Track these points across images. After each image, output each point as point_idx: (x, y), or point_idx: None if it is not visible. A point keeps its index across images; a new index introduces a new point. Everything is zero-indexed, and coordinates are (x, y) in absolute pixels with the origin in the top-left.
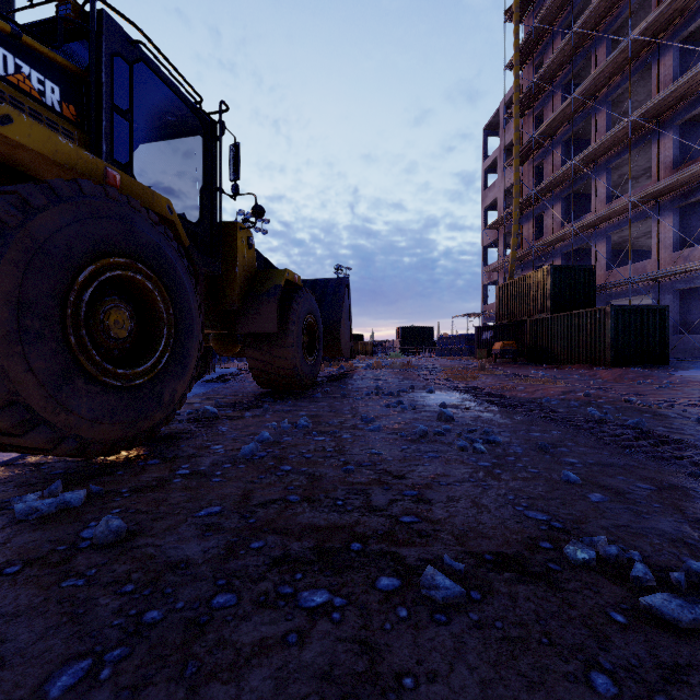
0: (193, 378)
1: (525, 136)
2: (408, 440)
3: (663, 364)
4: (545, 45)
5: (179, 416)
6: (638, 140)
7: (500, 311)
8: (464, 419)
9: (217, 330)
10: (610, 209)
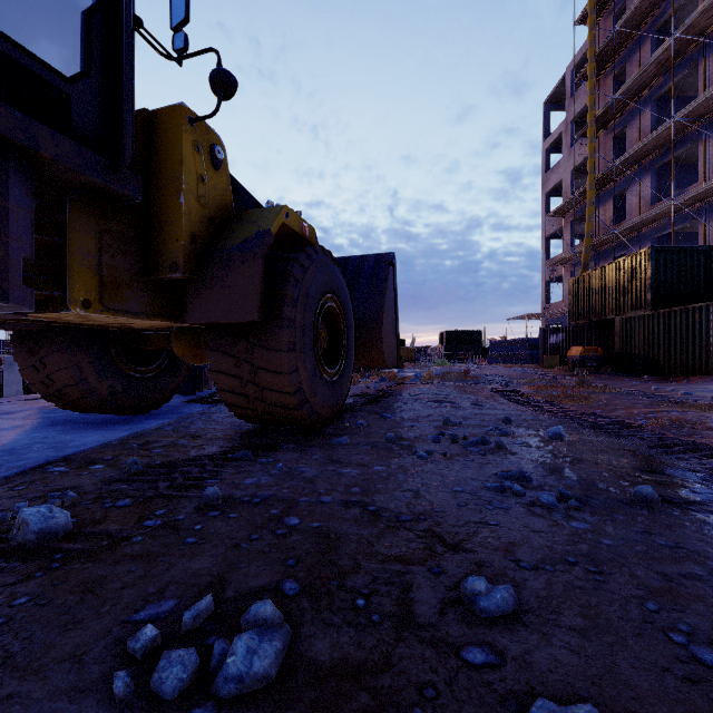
0: None
1: (600, 101)
2: None
3: None
4: None
5: None
6: None
7: (574, 309)
8: None
9: (147, 319)
10: None
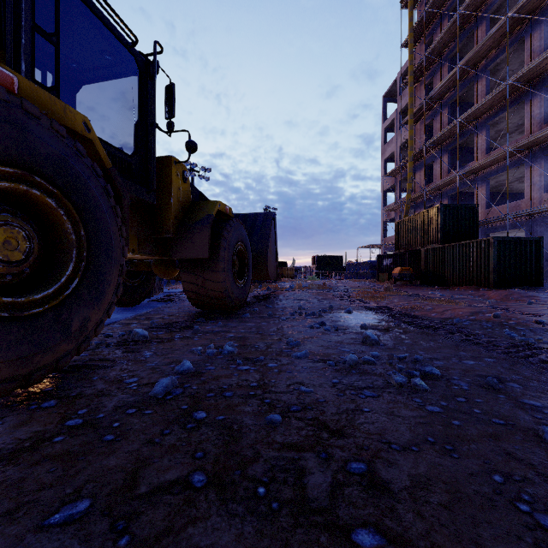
0: (111, 304)
1: (417, 101)
2: (338, 370)
3: (538, 286)
4: (434, 26)
5: (111, 338)
6: (513, 101)
7: (398, 242)
8: (388, 342)
9: (153, 256)
10: (490, 158)
